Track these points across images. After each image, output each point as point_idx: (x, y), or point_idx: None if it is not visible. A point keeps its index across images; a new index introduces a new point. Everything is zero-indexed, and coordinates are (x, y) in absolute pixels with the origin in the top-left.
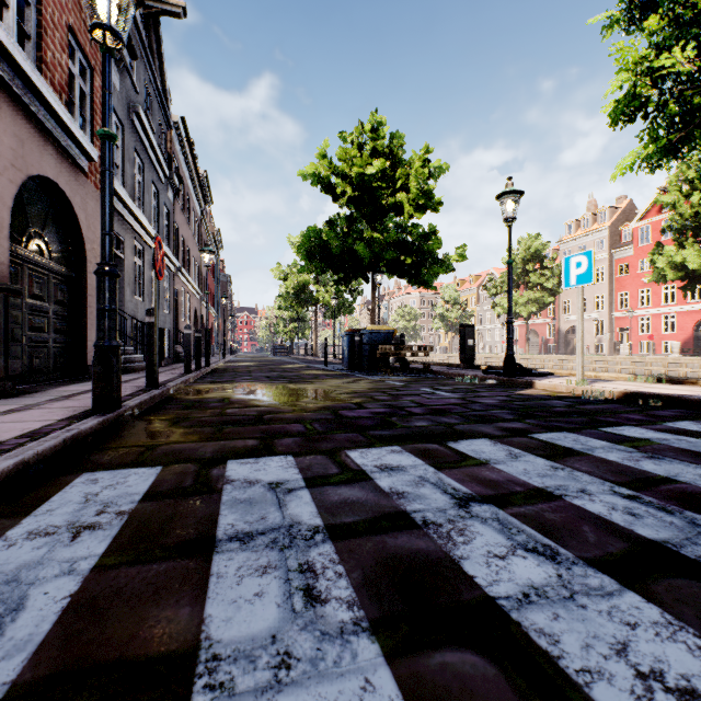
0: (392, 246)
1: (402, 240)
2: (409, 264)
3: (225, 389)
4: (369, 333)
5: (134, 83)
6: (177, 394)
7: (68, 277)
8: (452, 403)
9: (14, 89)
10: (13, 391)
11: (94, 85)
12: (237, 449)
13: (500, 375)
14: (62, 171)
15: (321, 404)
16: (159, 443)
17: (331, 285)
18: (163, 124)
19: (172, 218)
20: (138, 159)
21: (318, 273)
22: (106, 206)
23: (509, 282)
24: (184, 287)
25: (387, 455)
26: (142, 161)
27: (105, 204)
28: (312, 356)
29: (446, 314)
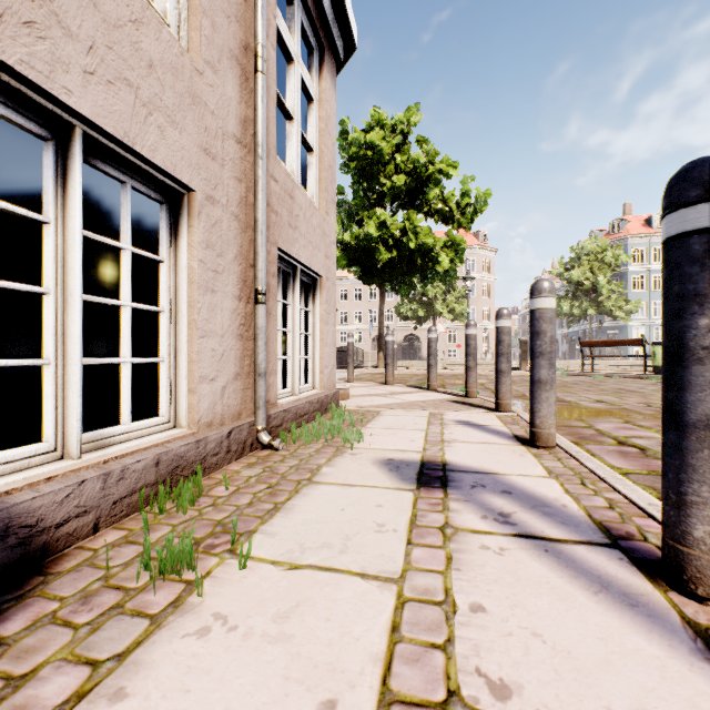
0: None
1: None
2: None
3: None
4: None
5: None
6: None
7: None
8: None
9: None
10: None
11: None
12: None
13: None
14: None
15: None
16: None
17: None
18: None
19: None
20: None
21: None
22: None
23: None
24: None
25: None
26: None
27: None
28: None
29: None
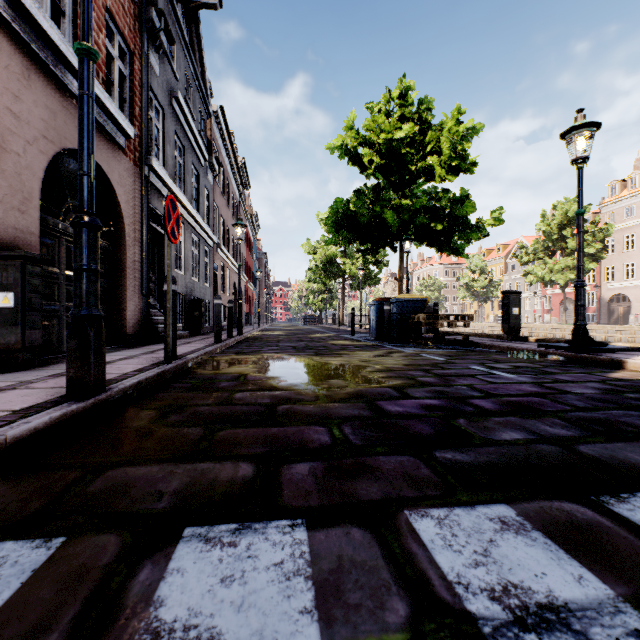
0: (422, 212)
1: (431, 206)
2: (438, 231)
3: (246, 362)
4: (399, 302)
5: (174, 71)
6: (195, 368)
7: (108, 250)
8: (531, 393)
9: (43, 59)
10: (33, 362)
11: (133, 68)
12: (215, 489)
13: (563, 349)
14: (99, 147)
15: (351, 388)
16: (113, 459)
17: (357, 257)
18: (203, 112)
19: (212, 199)
20: (179, 143)
21: (345, 244)
22: (84, 139)
23: (580, 236)
24: (224, 262)
25: (497, 538)
26: (183, 145)
27: (82, 137)
28: (339, 325)
29: (472, 284)
